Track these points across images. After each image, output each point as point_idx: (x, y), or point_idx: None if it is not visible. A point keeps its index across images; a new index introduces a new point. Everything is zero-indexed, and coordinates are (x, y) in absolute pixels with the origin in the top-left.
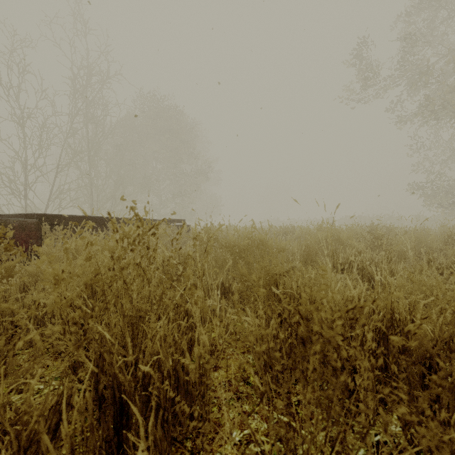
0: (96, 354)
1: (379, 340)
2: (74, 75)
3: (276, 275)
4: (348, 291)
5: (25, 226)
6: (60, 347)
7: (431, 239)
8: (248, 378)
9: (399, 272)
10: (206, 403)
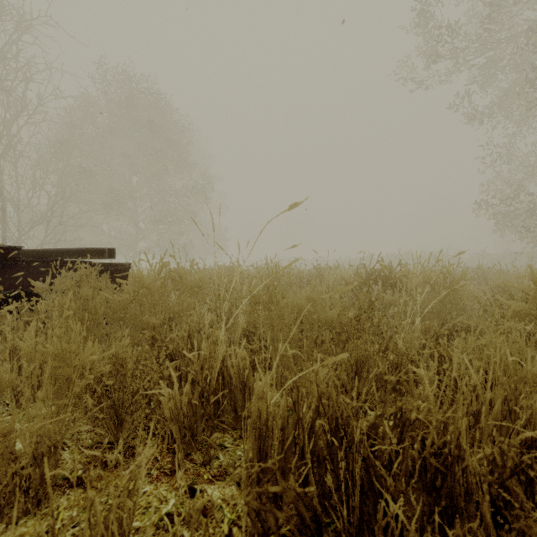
0: None
1: None
2: None
3: None
4: None
5: None
6: None
7: None
8: None
9: None
10: None
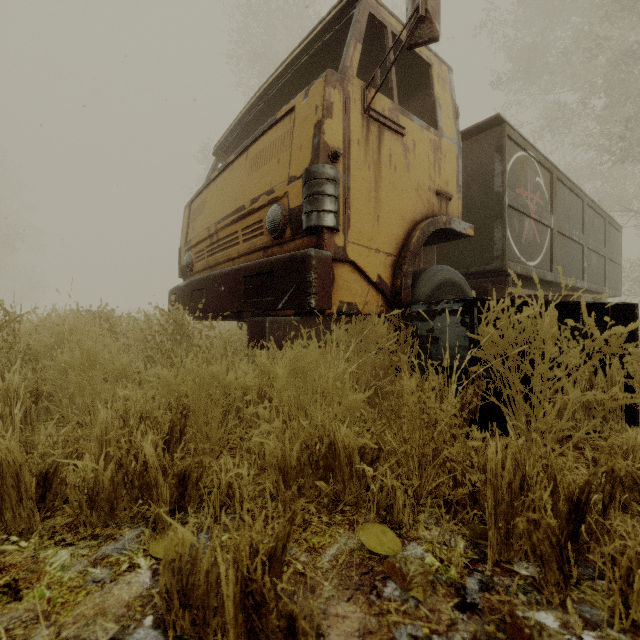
0: None
1: None
2: None
3: None
4: None
5: None
6: None
7: None
8: None
9: None
10: None
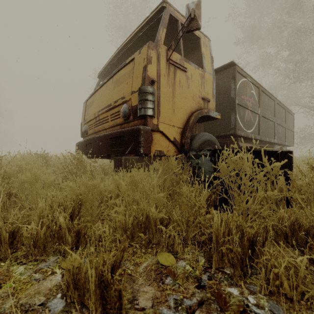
0: None
1: None
2: None
3: None
4: None
5: None
6: None
7: None
8: None
9: None
10: None
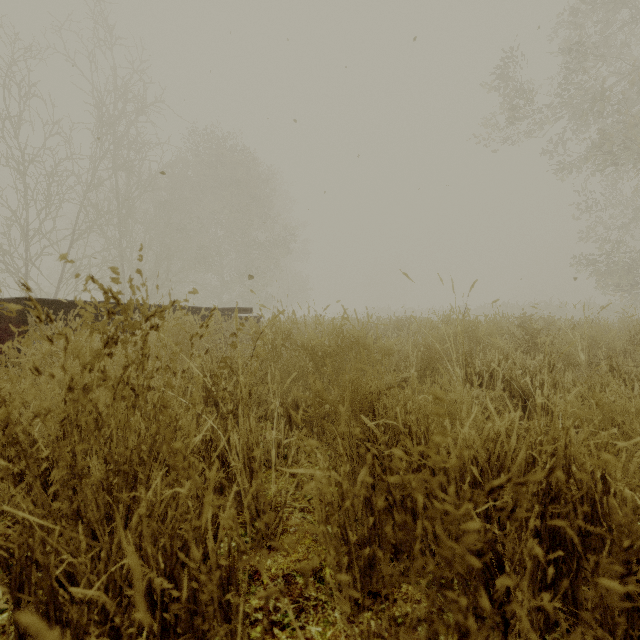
0: (21, 549)
1: (543, 511)
2: (97, 102)
3: (372, 394)
4: (490, 423)
5: (1, 316)
6: (11, 515)
7: (610, 337)
8: (322, 570)
9: (567, 386)
10: (236, 629)
